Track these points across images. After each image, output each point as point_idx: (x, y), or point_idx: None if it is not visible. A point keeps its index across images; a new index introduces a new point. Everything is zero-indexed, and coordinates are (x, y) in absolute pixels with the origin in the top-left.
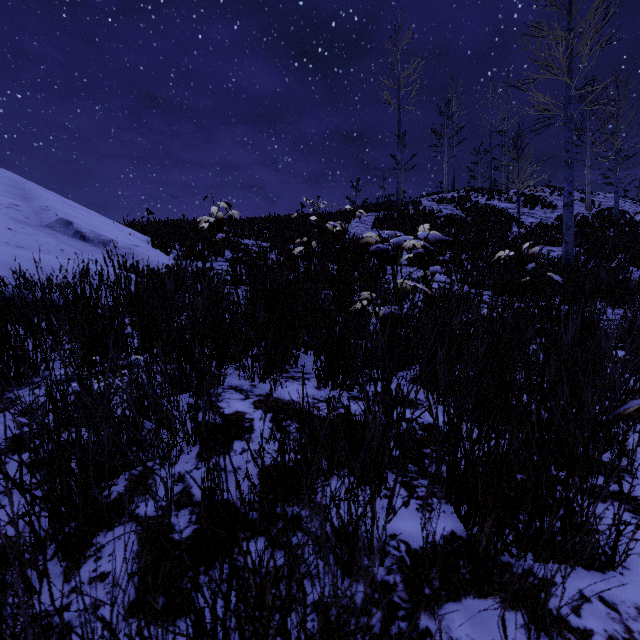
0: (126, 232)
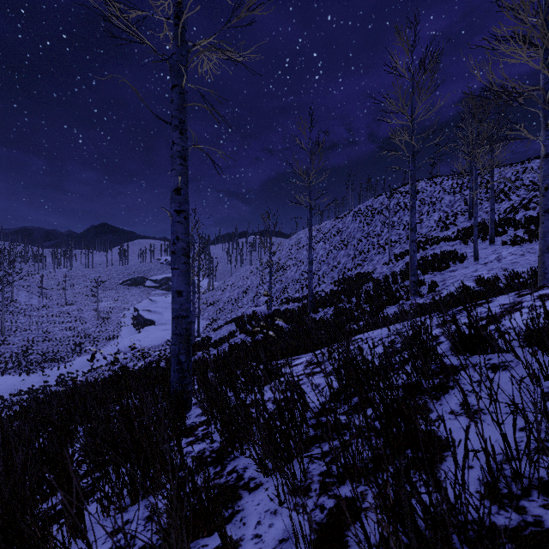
0: None
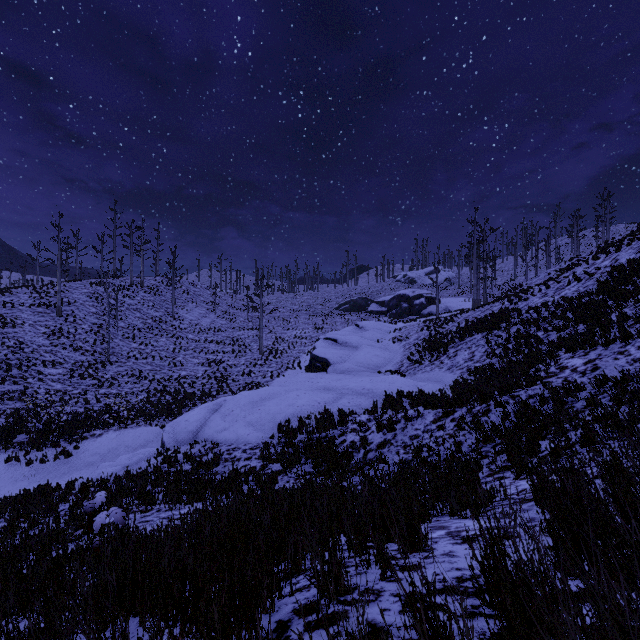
0: None
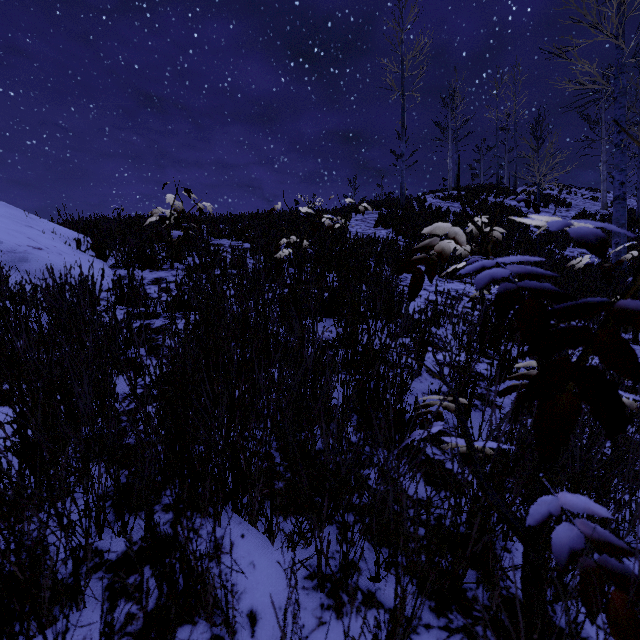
0: (42, 228)
